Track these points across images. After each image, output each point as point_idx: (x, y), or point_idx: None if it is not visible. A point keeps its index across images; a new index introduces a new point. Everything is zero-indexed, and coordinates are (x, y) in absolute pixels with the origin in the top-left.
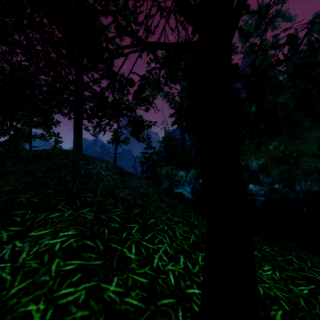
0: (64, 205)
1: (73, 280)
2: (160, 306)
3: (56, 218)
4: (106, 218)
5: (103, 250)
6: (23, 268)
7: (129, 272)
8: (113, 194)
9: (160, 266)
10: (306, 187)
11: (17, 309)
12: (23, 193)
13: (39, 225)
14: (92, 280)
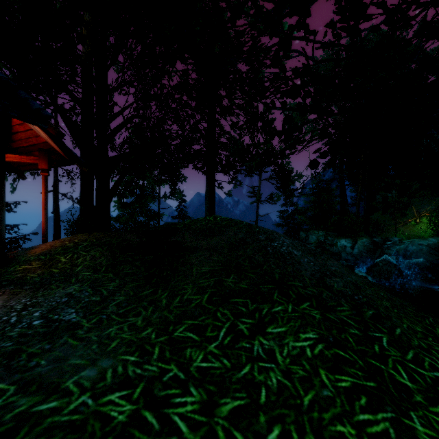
0: (278, 295)
1: (362, 404)
2: None
3: (282, 313)
4: (336, 319)
5: (365, 367)
6: (292, 373)
7: (421, 407)
8: (326, 285)
9: None
10: None
11: (327, 426)
12: (225, 275)
13: (269, 319)
14: (386, 410)
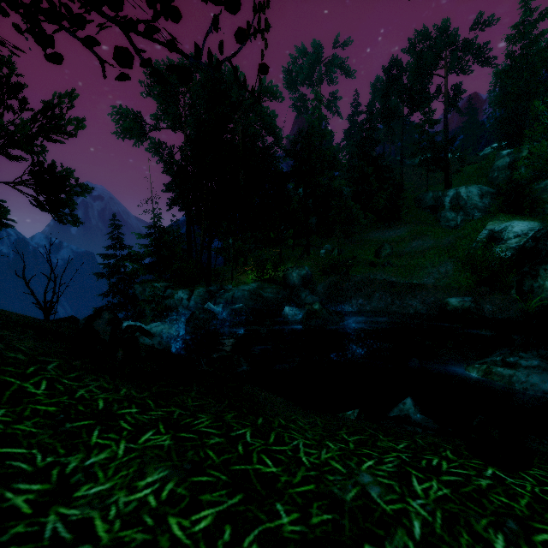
0: None
1: None
2: None
3: None
4: None
5: None
6: None
7: None
8: None
9: None
10: (358, 306)
11: None
12: None
13: None
14: None
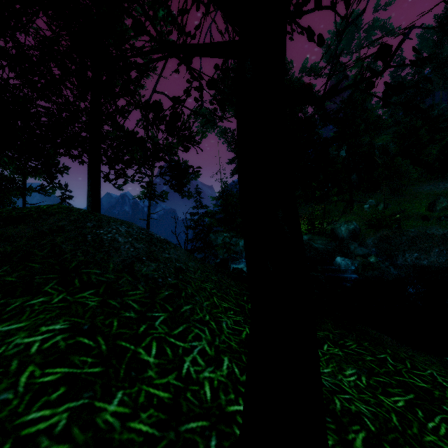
0: (54, 286)
1: (52, 398)
2: (183, 432)
3: (38, 306)
4: (117, 304)
5: (106, 351)
6: None
7: (143, 383)
8: (132, 270)
9: (192, 373)
10: (412, 260)
11: None
12: None
13: (10, 315)
14: (81, 397)
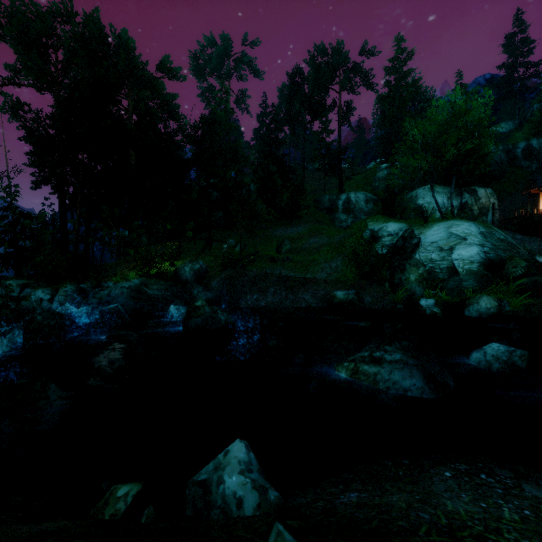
0: None
1: None
2: None
3: None
4: None
5: None
6: None
7: None
8: None
9: None
10: (253, 302)
11: None
12: None
13: None
14: None
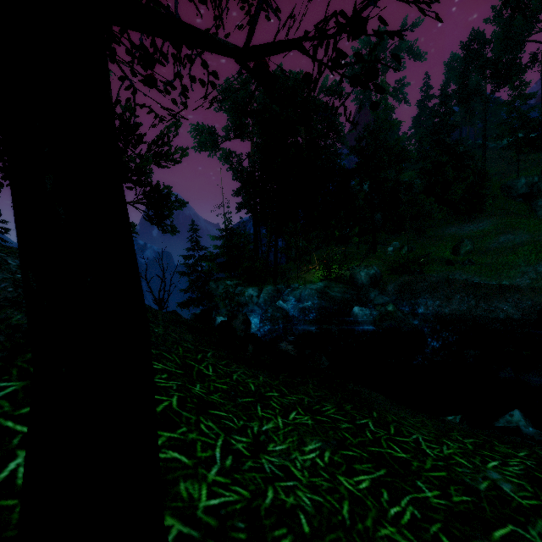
0: None
1: None
2: None
3: None
4: None
5: None
6: None
7: None
8: None
9: (19, 477)
10: (434, 308)
11: None
12: None
13: None
14: None
